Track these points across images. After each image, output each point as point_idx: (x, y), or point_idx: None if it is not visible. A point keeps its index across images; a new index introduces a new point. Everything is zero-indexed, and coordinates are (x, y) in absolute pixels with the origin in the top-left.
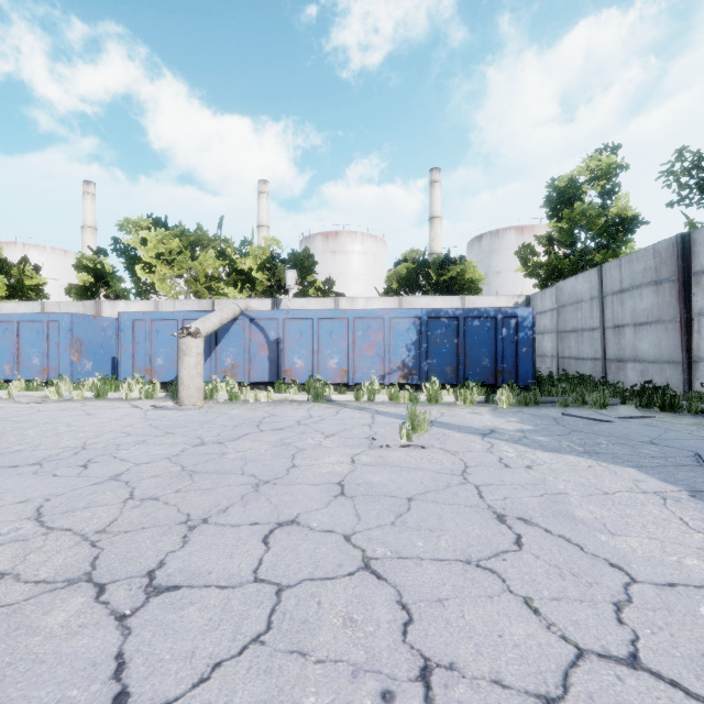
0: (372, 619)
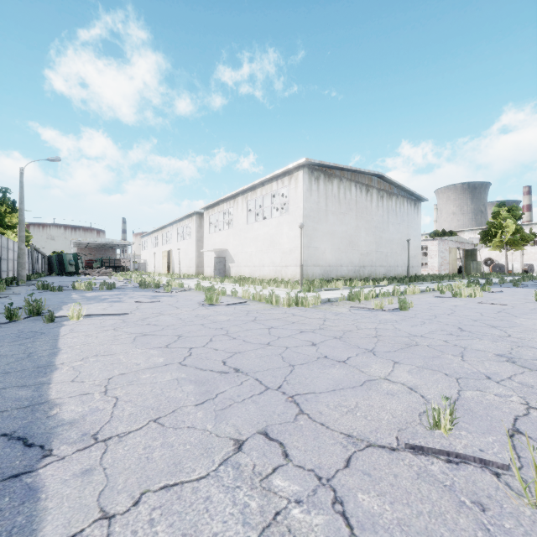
0: (252, 339)
